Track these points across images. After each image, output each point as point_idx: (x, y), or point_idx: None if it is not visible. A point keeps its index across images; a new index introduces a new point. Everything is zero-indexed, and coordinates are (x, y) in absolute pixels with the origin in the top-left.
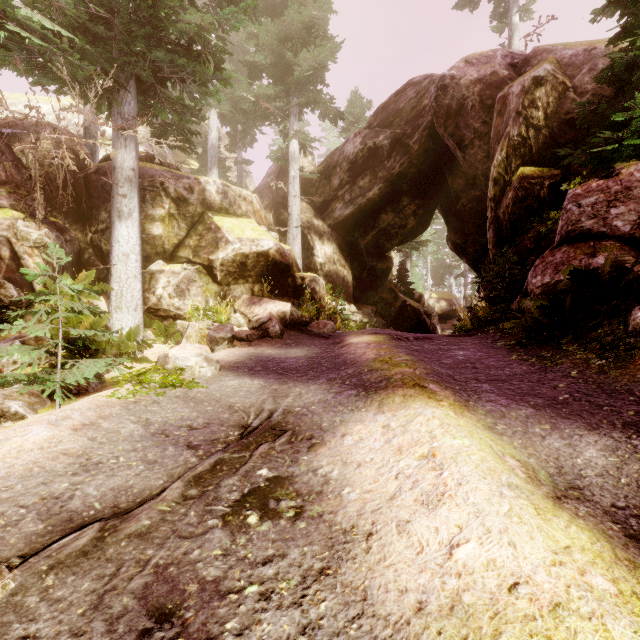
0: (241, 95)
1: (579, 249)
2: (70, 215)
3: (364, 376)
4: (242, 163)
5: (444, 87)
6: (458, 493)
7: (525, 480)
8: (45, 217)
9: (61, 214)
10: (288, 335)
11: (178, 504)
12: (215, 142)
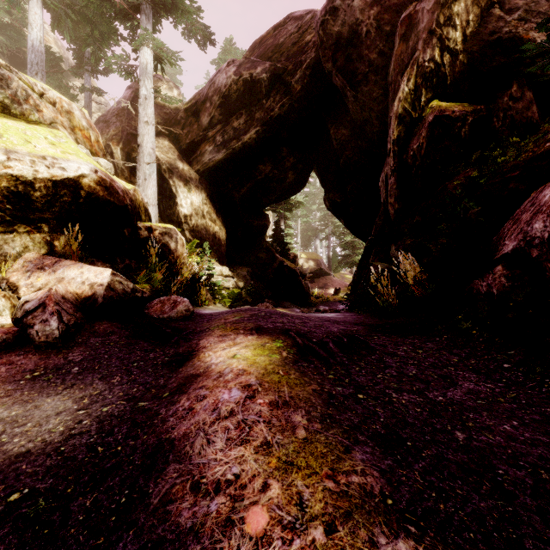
0: None
1: None
2: None
3: None
4: (90, 90)
5: (334, 10)
6: None
7: None
8: None
9: None
10: (87, 334)
11: None
12: (38, 44)
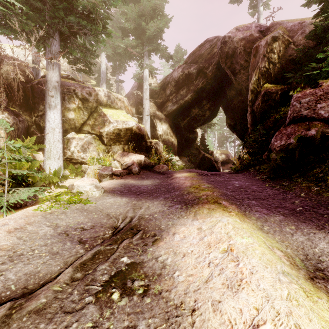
0: (118, 45)
1: (300, 126)
2: (23, 107)
3: (185, 196)
4: (119, 82)
5: (225, 42)
6: (252, 280)
7: (289, 266)
8: (7, 107)
9: (17, 106)
10: (142, 172)
11: (67, 285)
12: (104, 70)
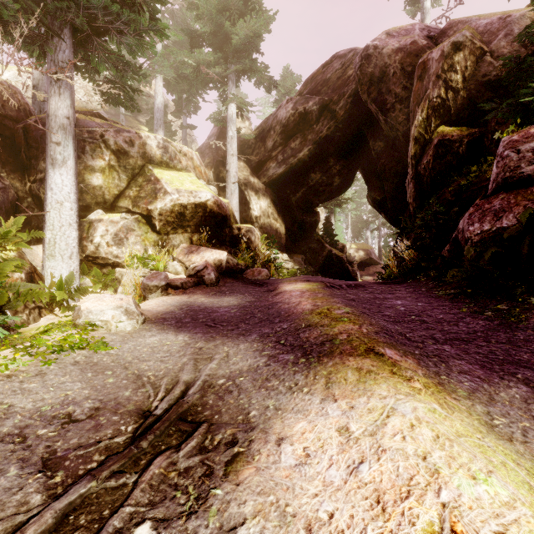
0: (183, 60)
1: (520, 195)
2: (8, 164)
3: (302, 333)
4: (187, 127)
5: (368, 56)
6: None
7: None
8: None
9: None
10: (223, 282)
11: None
12: (161, 106)
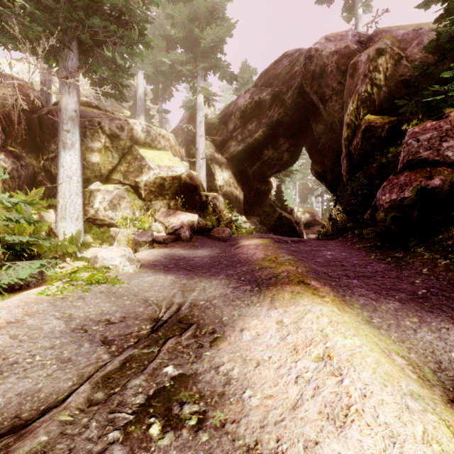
0: (161, 60)
1: (418, 173)
2: (26, 146)
3: (256, 273)
4: (162, 112)
5: (310, 57)
6: (365, 408)
7: (418, 382)
8: (4, 147)
9: (19, 145)
10: (195, 239)
11: (81, 412)
12: (142, 95)
